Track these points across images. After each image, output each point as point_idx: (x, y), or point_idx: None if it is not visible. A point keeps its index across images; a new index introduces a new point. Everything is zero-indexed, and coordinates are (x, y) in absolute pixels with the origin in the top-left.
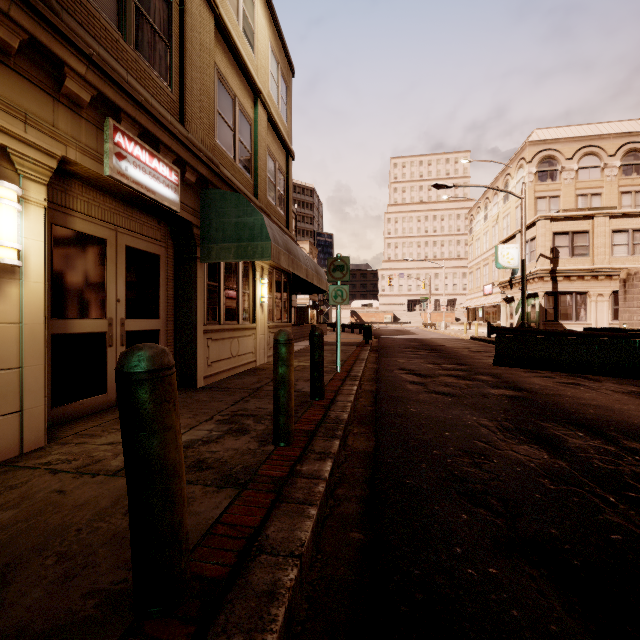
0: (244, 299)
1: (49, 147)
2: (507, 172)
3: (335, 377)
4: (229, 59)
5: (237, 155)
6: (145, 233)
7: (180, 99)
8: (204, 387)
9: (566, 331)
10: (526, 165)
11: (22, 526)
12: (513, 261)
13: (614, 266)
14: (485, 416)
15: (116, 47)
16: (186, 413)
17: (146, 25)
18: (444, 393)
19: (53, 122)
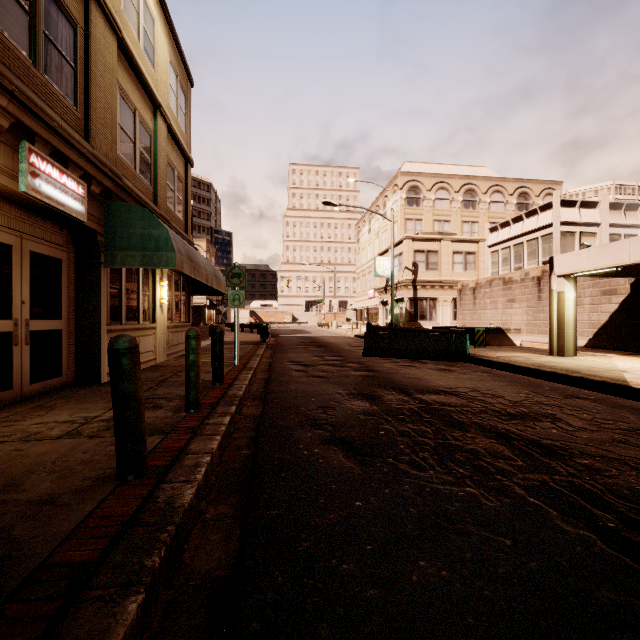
0: (144, 300)
1: None
2: (385, 194)
3: (233, 369)
4: (130, 75)
5: (138, 165)
6: (48, 239)
7: (85, 116)
8: (108, 382)
9: (416, 329)
10: (398, 191)
11: (3, 466)
12: (387, 271)
13: (454, 279)
14: (342, 388)
15: (28, 74)
16: (100, 400)
17: (54, 51)
18: (319, 376)
19: None
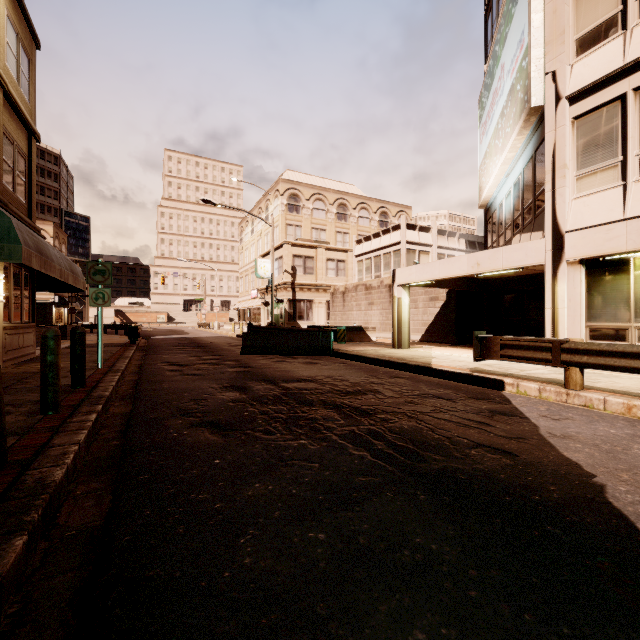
0: None
1: None
2: (268, 198)
3: (96, 372)
4: None
5: None
6: None
7: None
8: None
9: (292, 328)
10: (280, 196)
11: None
12: (268, 273)
13: (328, 283)
14: (216, 383)
15: None
16: None
17: None
18: (195, 374)
19: None
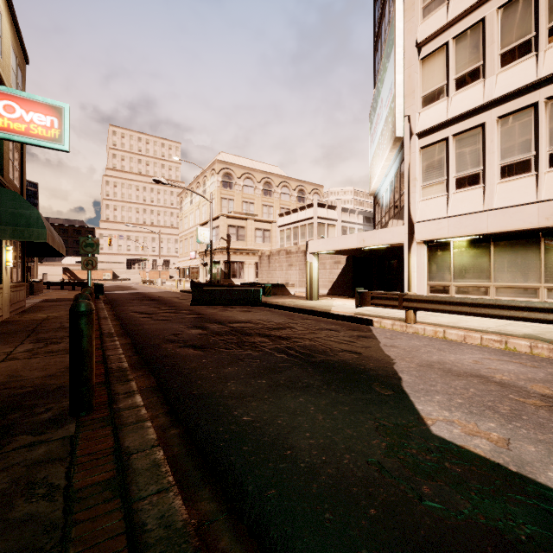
0: None
1: None
2: (205, 174)
3: None
4: None
5: None
6: None
7: None
8: None
9: (229, 285)
10: (216, 175)
11: None
12: (207, 239)
13: (256, 248)
14: (182, 325)
15: None
16: None
17: None
18: (163, 319)
19: None
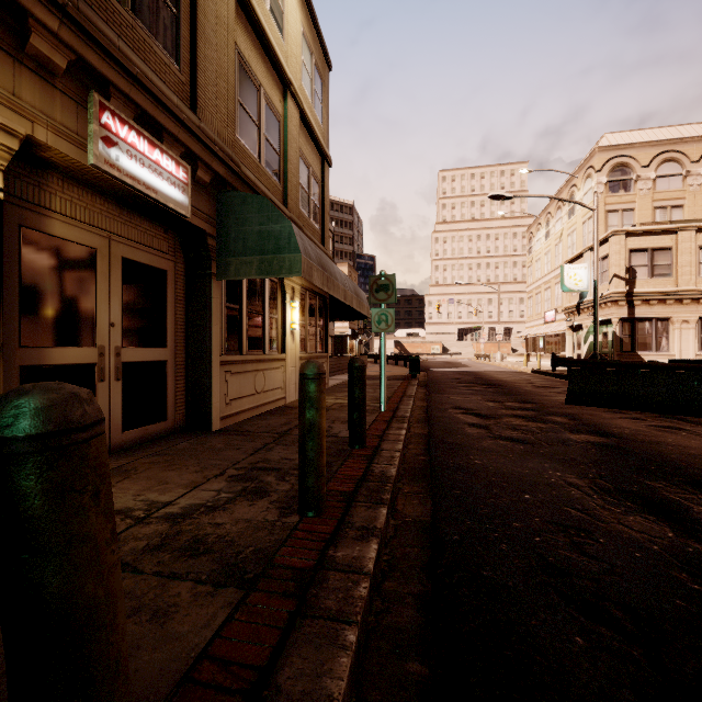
0: (271, 325)
1: (7, 122)
2: (572, 183)
3: (379, 418)
4: (253, 41)
5: (263, 155)
6: (148, 243)
7: (191, 81)
8: (221, 430)
9: (650, 363)
10: (595, 174)
11: None
12: (581, 283)
13: (701, 288)
14: (572, 471)
15: (105, 6)
16: (193, 465)
17: None
18: (513, 439)
19: (13, 90)
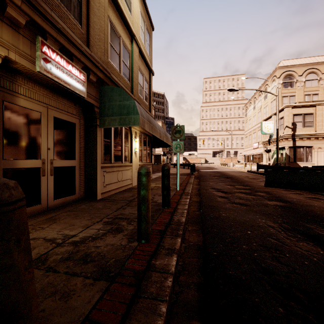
0: (125, 149)
1: None
2: (266, 83)
3: (176, 193)
4: (116, 15)
5: (121, 69)
6: (66, 110)
7: (87, 33)
8: (101, 199)
9: (304, 167)
10: (277, 79)
11: None
12: (270, 130)
13: None
14: (270, 219)
15: None
16: (87, 216)
17: None
18: (240, 203)
19: None
